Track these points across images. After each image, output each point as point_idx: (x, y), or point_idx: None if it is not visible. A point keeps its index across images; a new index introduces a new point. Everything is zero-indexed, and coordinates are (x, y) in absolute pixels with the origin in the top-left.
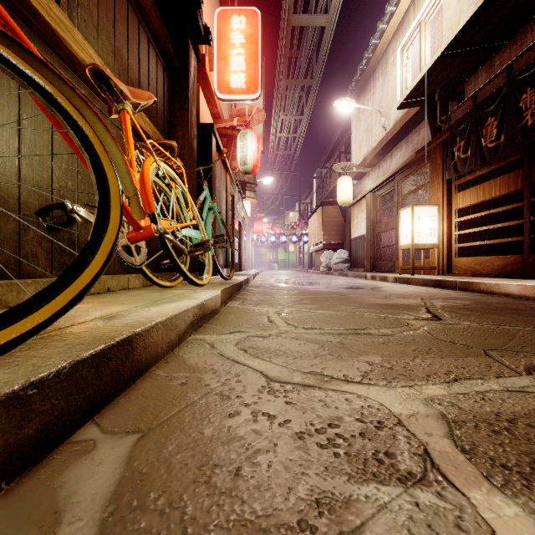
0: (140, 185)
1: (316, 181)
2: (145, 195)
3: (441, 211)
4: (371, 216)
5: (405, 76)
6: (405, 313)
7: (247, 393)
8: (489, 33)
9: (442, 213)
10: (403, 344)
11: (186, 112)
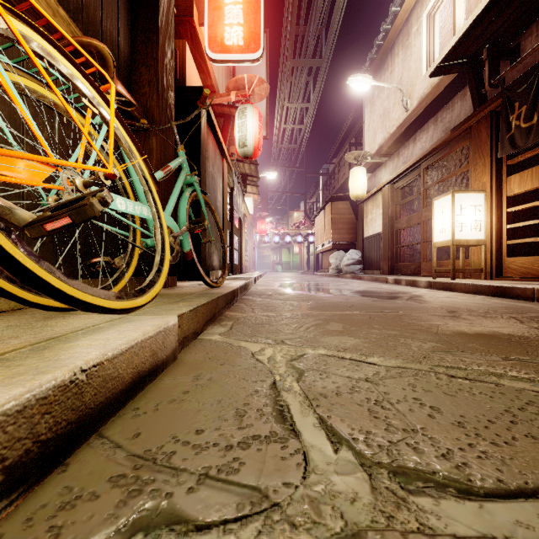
0: None
1: (322, 179)
2: None
3: (488, 199)
4: (389, 211)
5: (432, 46)
6: None
7: None
8: None
9: (490, 202)
10: None
11: (155, 46)
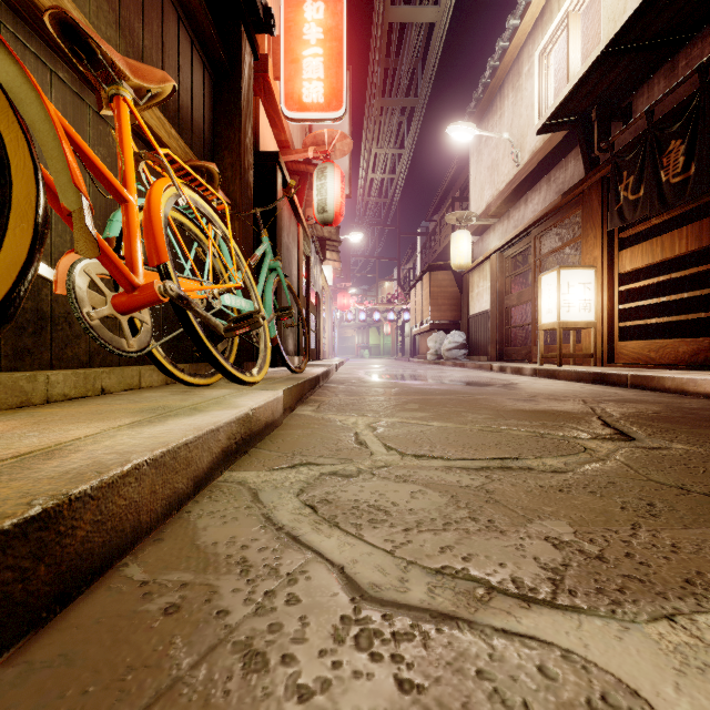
0: (144, 218)
1: (420, 239)
2: (152, 234)
3: (600, 275)
4: (498, 285)
5: (546, 91)
6: (572, 428)
7: (309, 643)
8: (672, 19)
9: (601, 279)
10: (597, 493)
11: (237, 129)
